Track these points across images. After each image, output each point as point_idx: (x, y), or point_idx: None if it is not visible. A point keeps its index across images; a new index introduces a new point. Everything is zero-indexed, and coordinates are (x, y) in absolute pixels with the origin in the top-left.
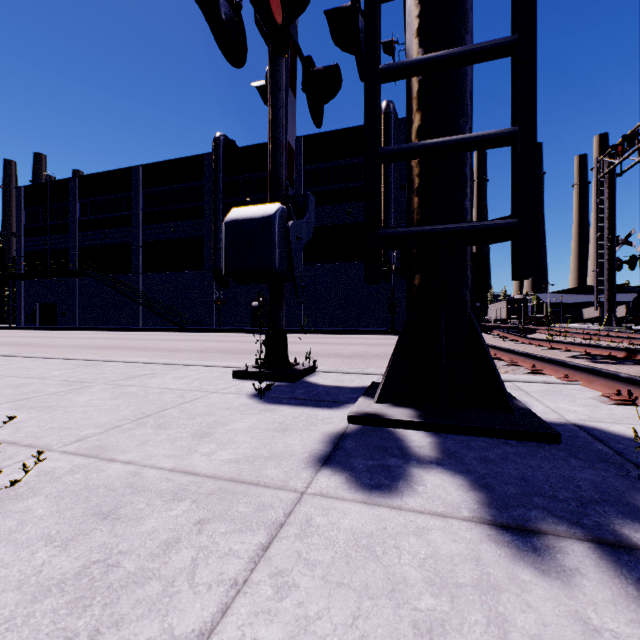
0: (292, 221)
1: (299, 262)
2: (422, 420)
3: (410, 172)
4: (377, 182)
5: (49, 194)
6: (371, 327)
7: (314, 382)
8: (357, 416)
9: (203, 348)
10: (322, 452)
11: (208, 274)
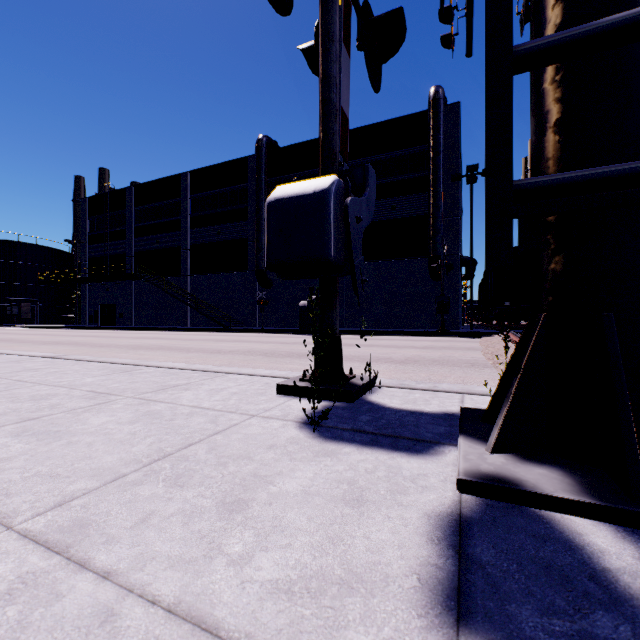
0: (351, 197)
1: (358, 250)
2: (599, 501)
3: (543, 99)
4: (511, 100)
5: (109, 203)
6: (418, 328)
7: (378, 403)
8: (474, 482)
9: (245, 350)
10: (442, 574)
11: (251, 275)
